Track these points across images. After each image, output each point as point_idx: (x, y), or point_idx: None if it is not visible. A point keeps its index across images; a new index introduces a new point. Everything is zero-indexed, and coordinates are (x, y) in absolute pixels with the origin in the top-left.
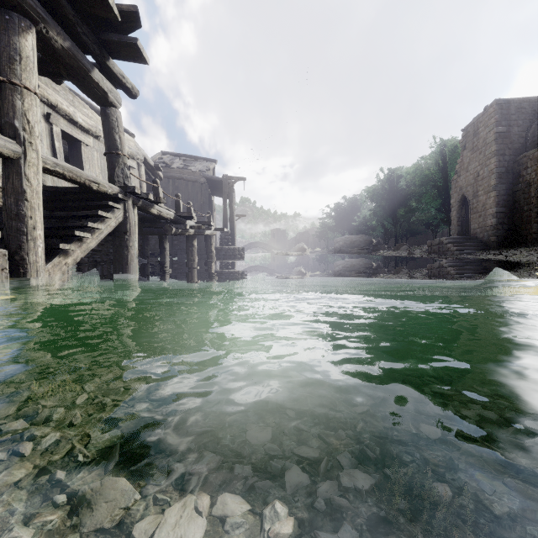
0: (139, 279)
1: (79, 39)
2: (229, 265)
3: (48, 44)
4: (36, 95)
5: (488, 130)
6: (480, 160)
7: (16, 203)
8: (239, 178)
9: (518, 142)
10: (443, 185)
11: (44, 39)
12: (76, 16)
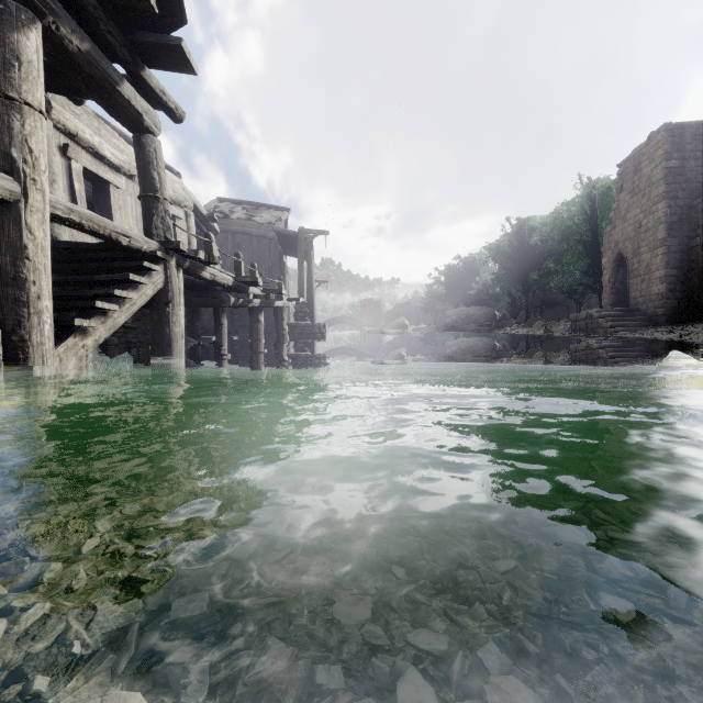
0: (187, 366)
1: (103, 39)
2: (306, 346)
3: (59, 45)
4: (42, 114)
5: (654, 165)
6: (643, 206)
7: (13, 262)
8: (319, 232)
9: (695, 181)
10: (591, 240)
11: (53, 39)
12: (99, 8)
